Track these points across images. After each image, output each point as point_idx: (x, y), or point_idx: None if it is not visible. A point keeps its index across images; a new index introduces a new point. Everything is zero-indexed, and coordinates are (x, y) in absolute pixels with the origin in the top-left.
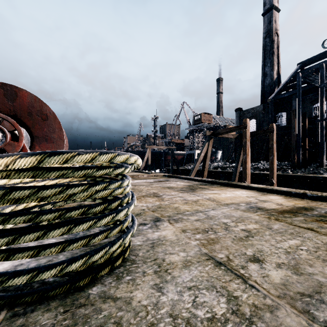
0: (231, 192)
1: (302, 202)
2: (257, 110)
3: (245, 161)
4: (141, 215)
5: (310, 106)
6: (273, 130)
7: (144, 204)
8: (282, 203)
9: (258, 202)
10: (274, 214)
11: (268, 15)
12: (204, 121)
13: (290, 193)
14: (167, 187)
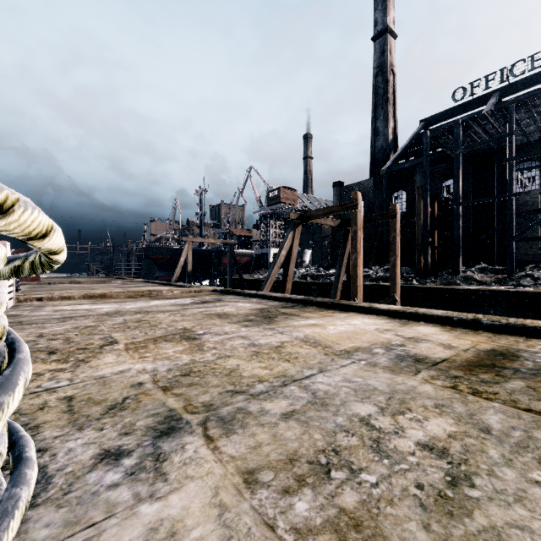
0: (343, 321)
1: (482, 339)
2: (366, 186)
3: (355, 264)
4: (123, 411)
5: (439, 183)
6: (396, 214)
7: (150, 363)
8: (450, 343)
9: (404, 342)
10: (458, 375)
11: (381, 40)
12: (284, 200)
13: (450, 321)
14: (217, 315)
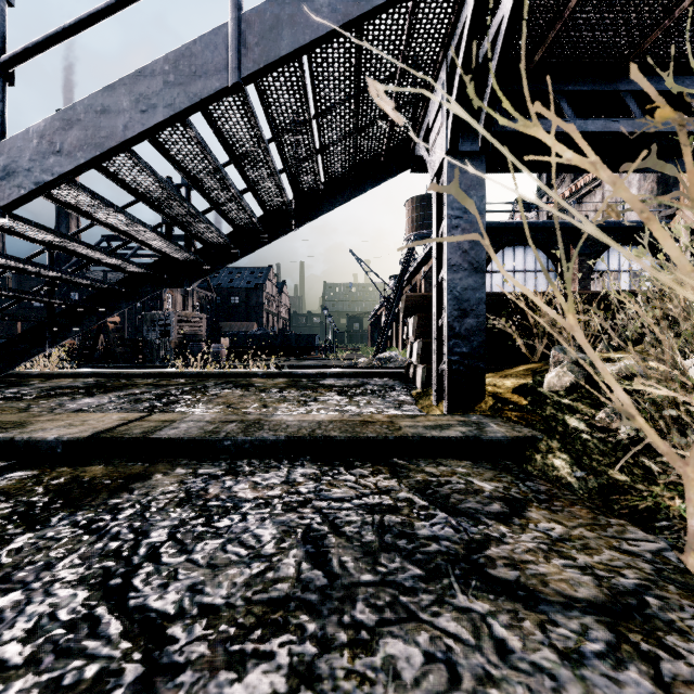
0: None
1: None
2: None
3: None
4: None
5: None
6: (18, 325)
7: None
8: None
9: None
10: None
11: None
12: None
13: None
14: None
